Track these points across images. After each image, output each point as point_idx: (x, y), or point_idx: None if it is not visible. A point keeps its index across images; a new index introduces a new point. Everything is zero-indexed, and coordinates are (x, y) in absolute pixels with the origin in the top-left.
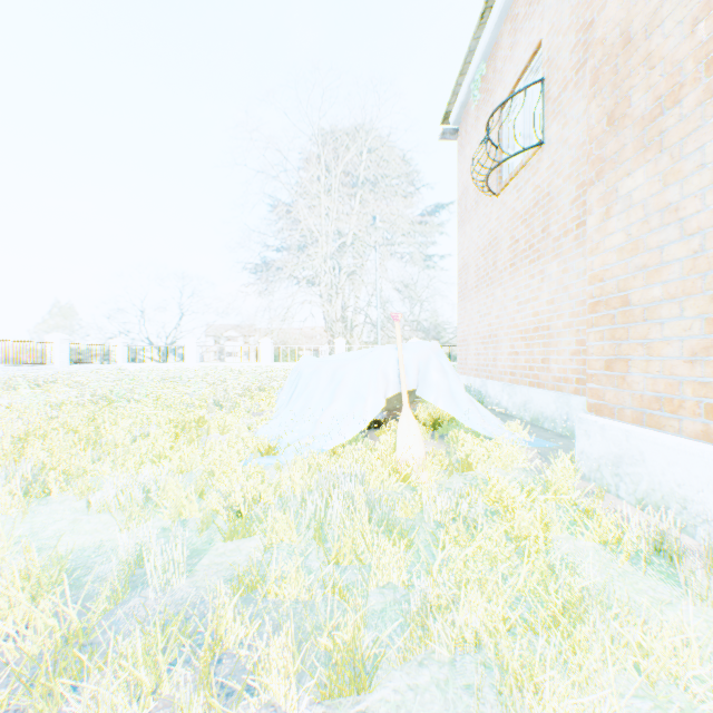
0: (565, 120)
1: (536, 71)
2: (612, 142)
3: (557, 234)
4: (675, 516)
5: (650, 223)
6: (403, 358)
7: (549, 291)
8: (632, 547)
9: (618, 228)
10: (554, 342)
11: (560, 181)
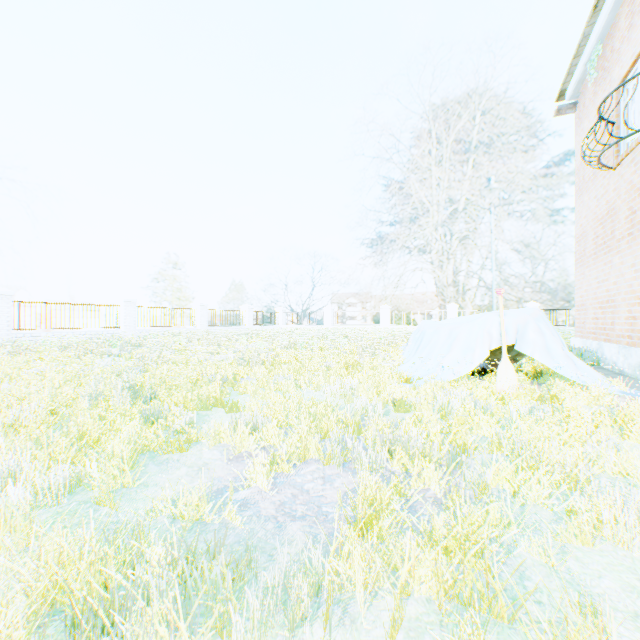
0: None
1: None
2: None
3: None
4: None
5: None
6: (504, 322)
7: None
8: None
9: None
10: None
11: None
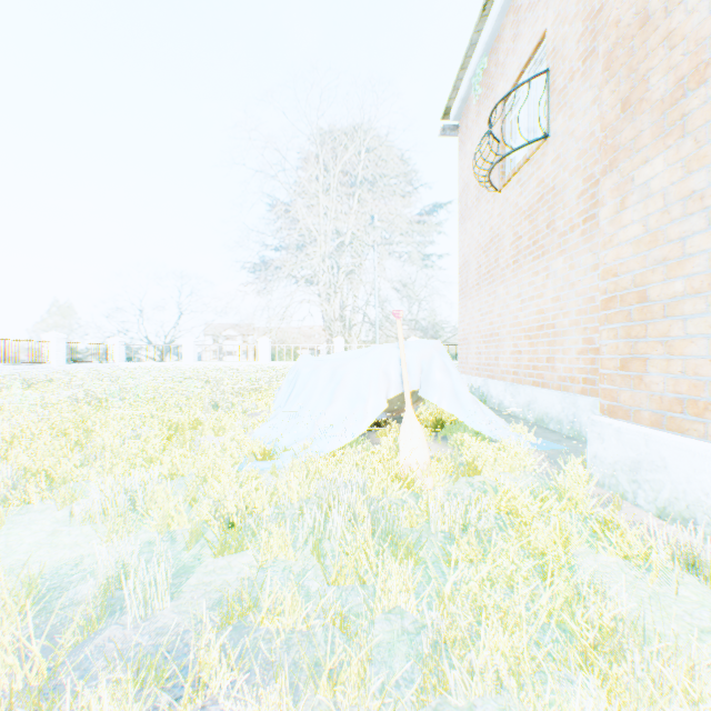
0: (571, 112)
1: (540, 63)
2: (627, 128)
3: (563, 229)
4: (703, 528)
5: (671, 213)
6: (406, 357)
7: (554, 288)
8: (659, 564)
9: (635, 220)
10: (559, 341)
11: (566, 174)
